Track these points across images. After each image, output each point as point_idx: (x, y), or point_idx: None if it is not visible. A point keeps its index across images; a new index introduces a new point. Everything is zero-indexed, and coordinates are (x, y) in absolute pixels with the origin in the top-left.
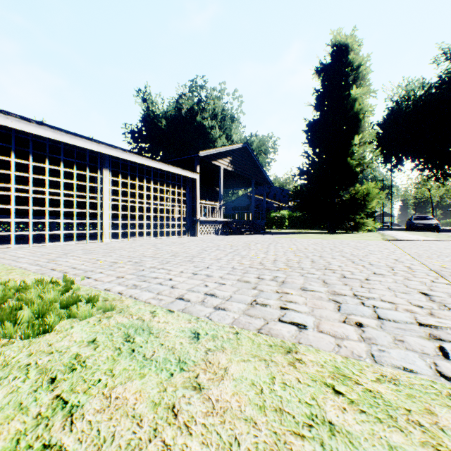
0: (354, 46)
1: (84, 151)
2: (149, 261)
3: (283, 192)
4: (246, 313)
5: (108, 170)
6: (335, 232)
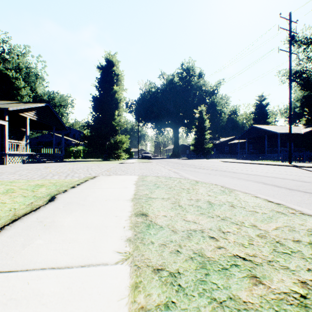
0: (117, 63)
1: None
2: None
3: (81, 133)
4: (41, 178)
5: None
6: (107, 160)
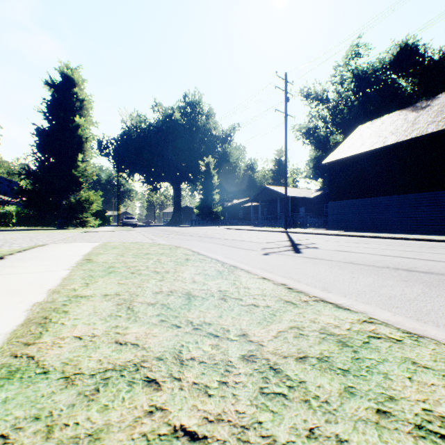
0: (81, 82)
1: None
2: None
3: (12, 184)
4: None
5: None
6: (63, 229)
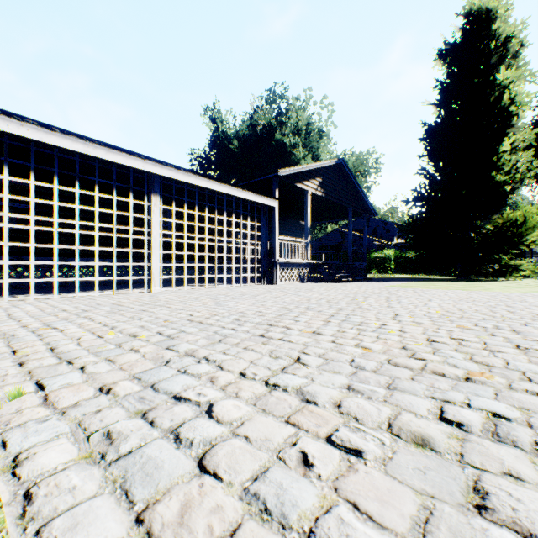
0: (500, 10)
1: (127, 171)
2: (192, 333)
3: (386, 226)
4: None
5: (157, 195)
6: (469, 279)
